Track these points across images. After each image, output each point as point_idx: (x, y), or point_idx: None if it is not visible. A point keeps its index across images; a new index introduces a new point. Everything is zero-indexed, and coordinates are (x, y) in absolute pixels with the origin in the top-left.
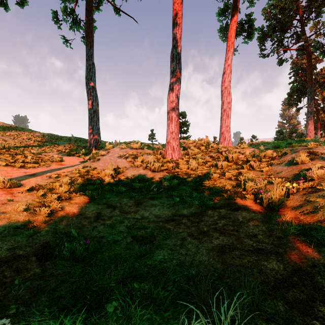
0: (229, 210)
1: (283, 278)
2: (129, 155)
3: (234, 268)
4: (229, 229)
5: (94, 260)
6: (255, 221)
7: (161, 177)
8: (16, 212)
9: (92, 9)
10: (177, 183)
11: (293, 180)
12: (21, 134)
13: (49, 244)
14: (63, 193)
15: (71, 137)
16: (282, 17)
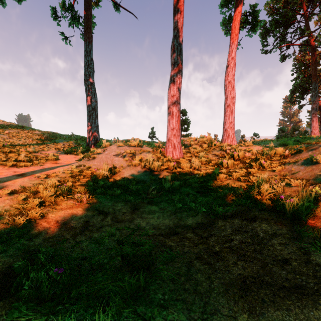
0: (244, 221)
1: None
2: (126, 153)
3: None
4: (248, 249)
5: (62, 305)
6: (280, 237)
7: (161, 177)
8: None
9: (90, 4)
10: (179, 185)
11: (316, 182)
12: (20, 132)
13: (14, 269)
14: (47, 197)
15: (71, 135)
16: (285, 11)
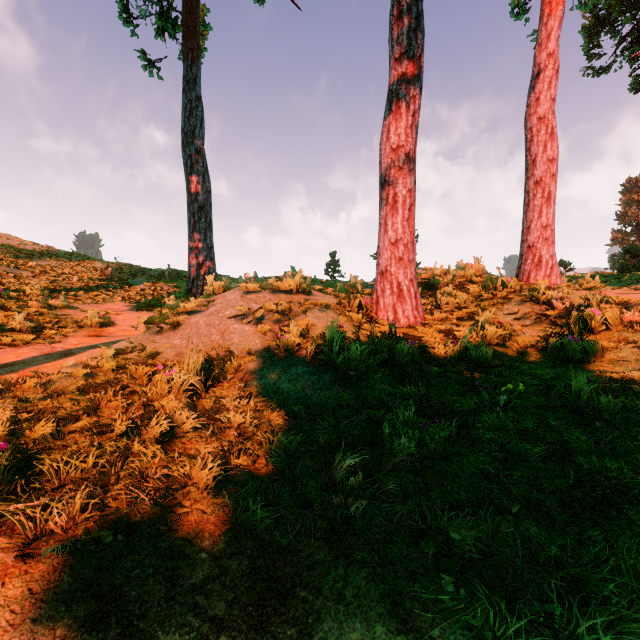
0: None
1: None
2: (266, 310)
3: None
4: None
5: None
6: None
7: (372, 396)
8: None
9: None
10: (444, 434)
11: None
12: (61, 264)
13: None
14: None
15: (167, 270)
16: None
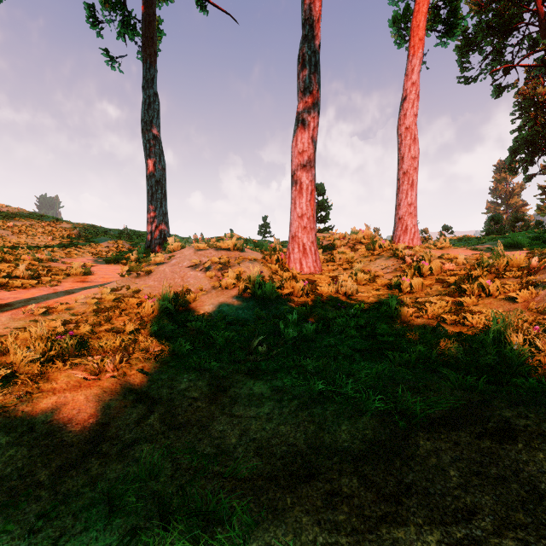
0: (485, 440)
1: None
2: (212, 262)
3: None
4: None
5: None
6: None
7: (278, 313)
8: None
9: None
10: (315, 330)
11: None
12: (34, 225)
13: None
14: (26, 363)
15: (125, 230)
16: (504, 5)
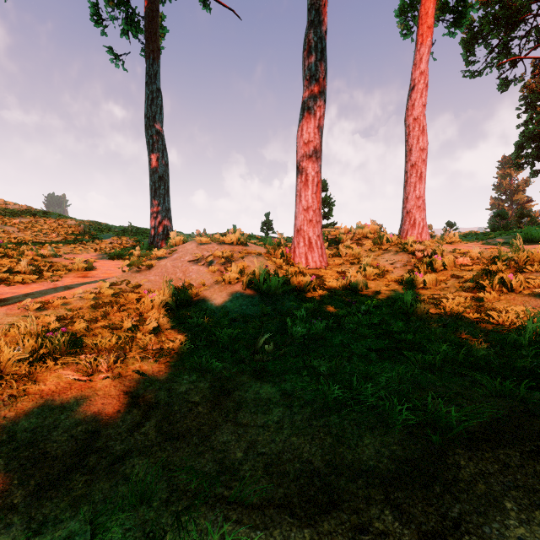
0: None
1: None
2: (215, 256)
3: None
4: None
5: None
6: None
7: (285, 309)
8: None
9: None
10: (324, 327)
11: None
12: (40, 222)
13: None
14: (13, 362)
15: (129, 227)
16: None
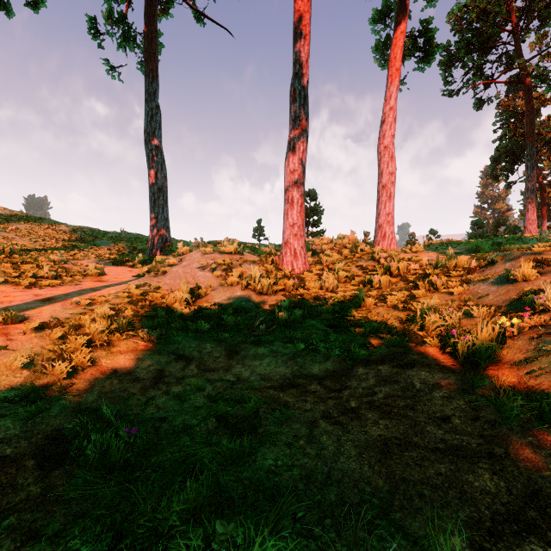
0: (396, 368)
1: (507, 511)
2: (217, 264)
3: (410, 488)
4: (397, 404)
5: (142, 470)
6: (444, 388)
7: (274, 304)
8: (9, 370)
9: (155, 13)
10: (301, 315)
11: (509, 310)
12: (35, 228)
13: (64, 433)
14: (97, 334)
15: (122, 233)
16: (482, 26)
